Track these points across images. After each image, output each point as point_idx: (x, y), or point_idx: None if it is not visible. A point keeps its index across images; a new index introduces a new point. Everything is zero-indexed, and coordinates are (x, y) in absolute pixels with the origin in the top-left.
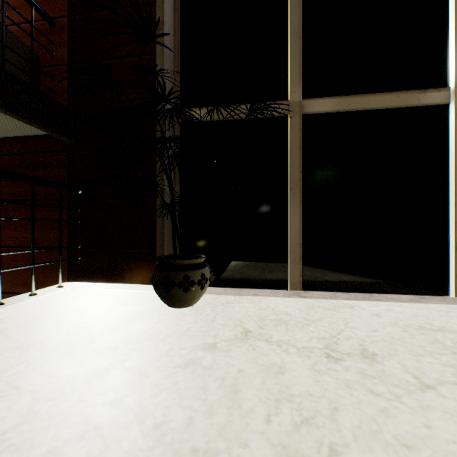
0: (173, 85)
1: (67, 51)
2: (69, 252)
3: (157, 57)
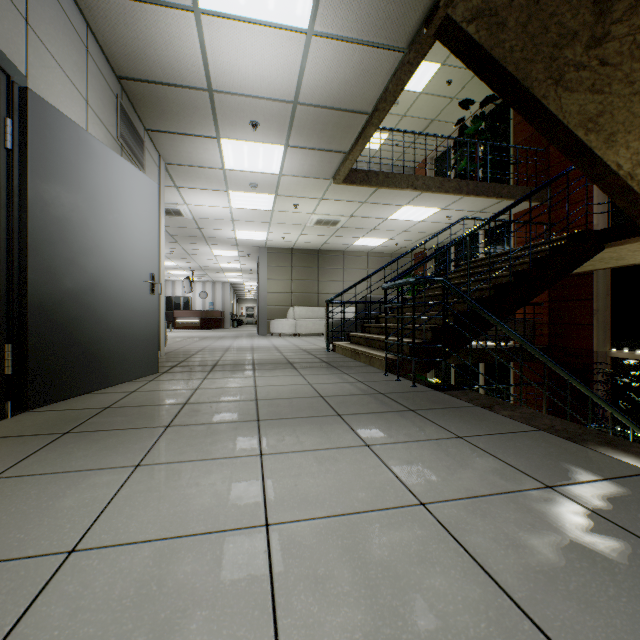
0: (605, 336)
1: (547, 318)
2: (548, 411)
3: (593, 327)
